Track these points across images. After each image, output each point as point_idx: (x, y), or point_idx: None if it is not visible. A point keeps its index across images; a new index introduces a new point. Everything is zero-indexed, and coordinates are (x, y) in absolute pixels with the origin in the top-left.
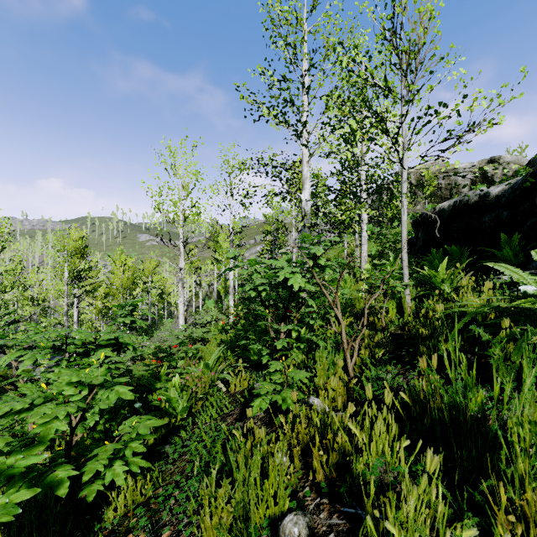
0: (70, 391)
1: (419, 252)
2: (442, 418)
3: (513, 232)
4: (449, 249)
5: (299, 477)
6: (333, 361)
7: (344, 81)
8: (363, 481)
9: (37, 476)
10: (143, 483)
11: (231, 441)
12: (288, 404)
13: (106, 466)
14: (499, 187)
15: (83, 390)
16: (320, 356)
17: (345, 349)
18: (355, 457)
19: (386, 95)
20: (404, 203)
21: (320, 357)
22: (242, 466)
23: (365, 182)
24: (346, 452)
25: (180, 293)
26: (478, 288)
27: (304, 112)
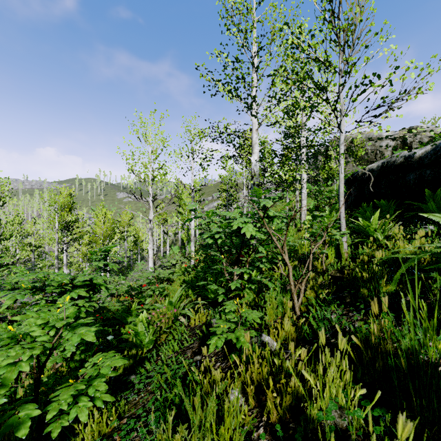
0: (37, 332)
1: (351, 206)
2: (400, 366)
3: (435, 187)
4: (378, 203)
5: (254, 416)
6: (281, 301)
7: (287, 61)
8: (317, 424)
9: (0, 416)
10: (108, 415)
11: (189, 377)
12: (242, 343)
13: (72, 403)
14: (422, 149)
15: (50, 331)
16: (269, 296)
17: (292, 290)
18: (309, 401)
19: (326, 68)
20: (341, 162)
21: (269, 298)
22: (198, 412)
23: (305, 147)
24: (299, 394)
25: (150, 240)
26: (407, 236)
27: (254, 88)
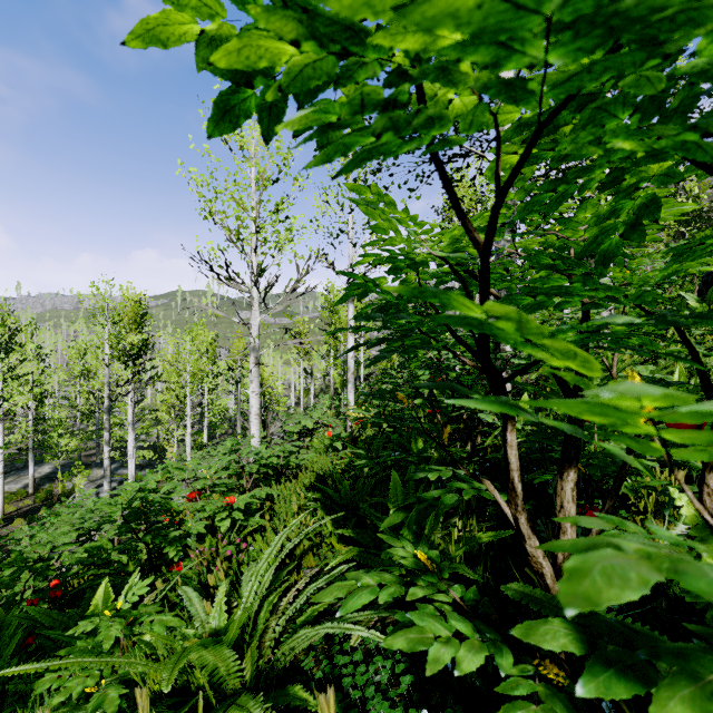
0: None
1: None
2: None
3: None
4: None
5: None
6: None
7: None
8: None
9: None
10: None
11: None
12: None
13: None
14: None
15: None
16: None
17: None
18: None
19: None
20: None
21: None
22: None
23: None
24: None
25: (252, 374)
26: None
27: None
